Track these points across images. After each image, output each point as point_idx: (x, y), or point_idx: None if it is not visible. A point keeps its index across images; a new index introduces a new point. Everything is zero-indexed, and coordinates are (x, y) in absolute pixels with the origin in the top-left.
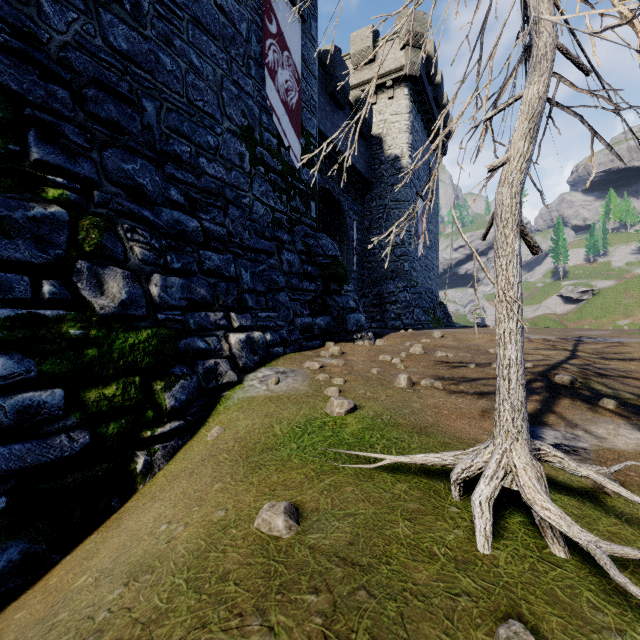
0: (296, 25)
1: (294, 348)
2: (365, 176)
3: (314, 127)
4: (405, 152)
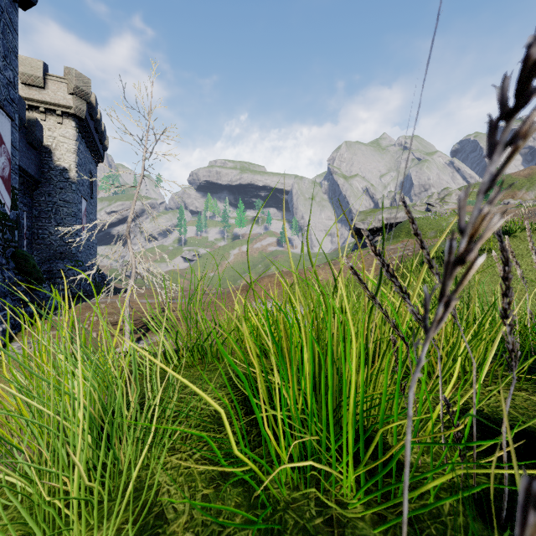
0: (8, 125)
1: (19, 328)
2: (36, 177)
3: (17, 182)
4: (73, 168)
